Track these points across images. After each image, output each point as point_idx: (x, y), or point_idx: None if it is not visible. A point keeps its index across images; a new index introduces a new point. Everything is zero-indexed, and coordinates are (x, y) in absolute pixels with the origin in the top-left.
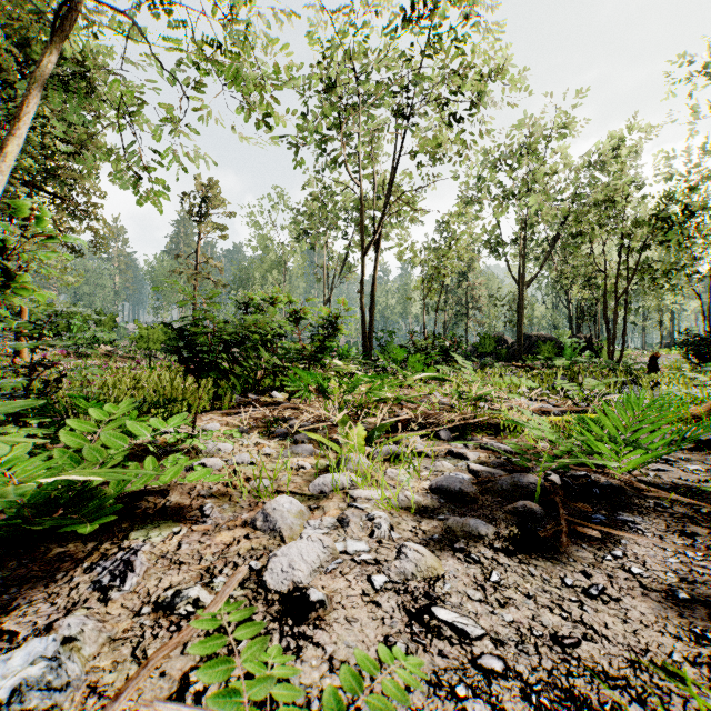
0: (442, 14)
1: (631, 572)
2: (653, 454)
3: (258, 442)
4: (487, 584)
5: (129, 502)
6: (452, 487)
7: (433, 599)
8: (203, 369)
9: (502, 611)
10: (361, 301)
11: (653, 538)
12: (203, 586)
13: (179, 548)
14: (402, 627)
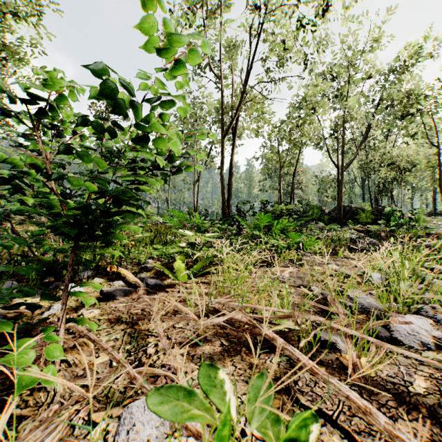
0: None
1: None
2: None
3: None
4: None
5: None
6: None
7: None
8: None
9: None
10: (221, 176)
11: None
12: None
13: None
14: None
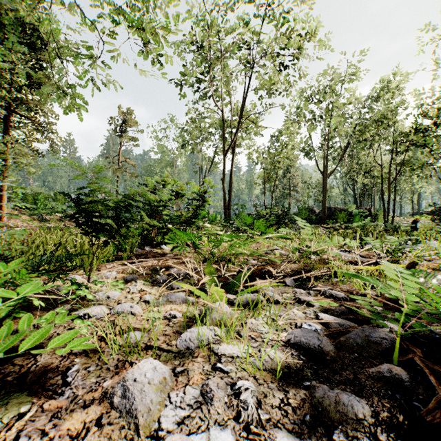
0: None
1: None
2: None
3: (142, 289)
4: None
5: None
6: (311, 343)
7: None
8: (98, 231)
9: None
10: (223, 185)
11: None
12: None
13: None
14: None
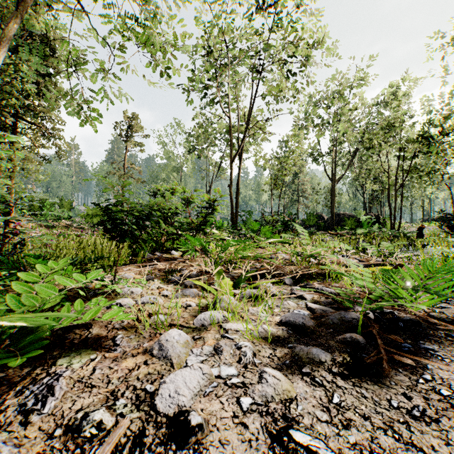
0: (283, 5)
1: (441, 394)
2: (442, 298)
3: (159, 287)
4: (330, 406)
5: (61, 334)
6: (297, 321)
7: (290, 420)
8: (122, 236)
9: (346, 432)
10: (230, 192)
11: (450, 363)
12: (107, 408)
13: (93, 373)
14: (266, 449)
